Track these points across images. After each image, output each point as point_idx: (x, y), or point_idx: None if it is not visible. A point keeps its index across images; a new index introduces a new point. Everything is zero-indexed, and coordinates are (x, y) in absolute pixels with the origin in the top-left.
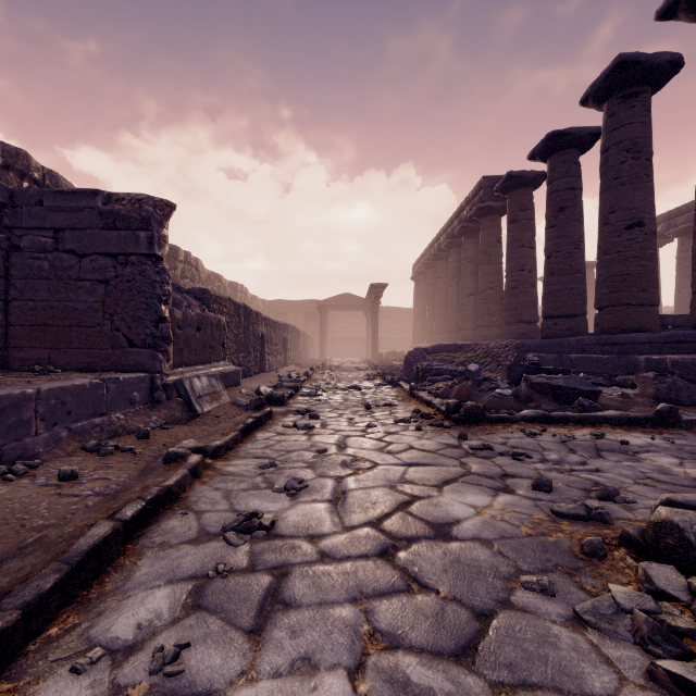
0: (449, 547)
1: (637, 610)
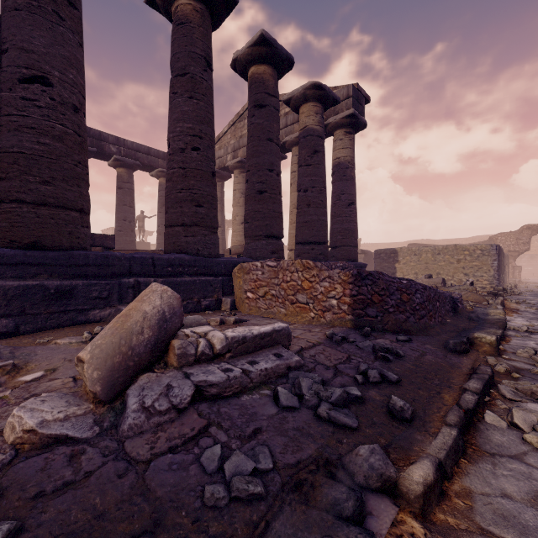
0: (536, 297)
1: (518, 293)
